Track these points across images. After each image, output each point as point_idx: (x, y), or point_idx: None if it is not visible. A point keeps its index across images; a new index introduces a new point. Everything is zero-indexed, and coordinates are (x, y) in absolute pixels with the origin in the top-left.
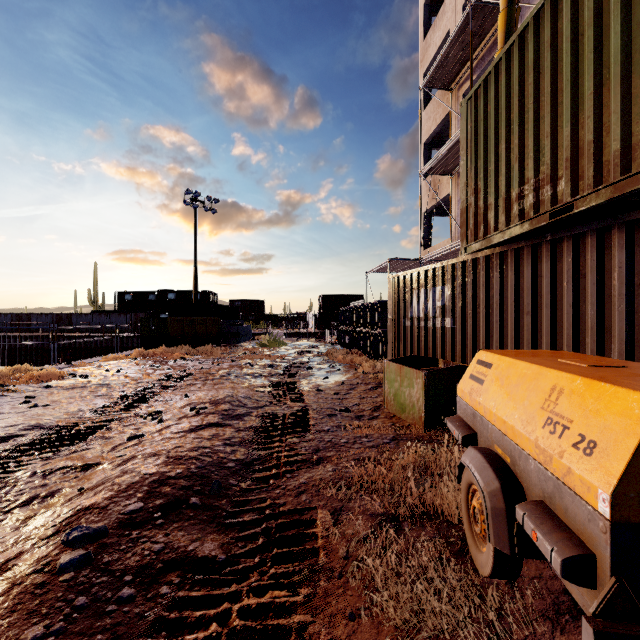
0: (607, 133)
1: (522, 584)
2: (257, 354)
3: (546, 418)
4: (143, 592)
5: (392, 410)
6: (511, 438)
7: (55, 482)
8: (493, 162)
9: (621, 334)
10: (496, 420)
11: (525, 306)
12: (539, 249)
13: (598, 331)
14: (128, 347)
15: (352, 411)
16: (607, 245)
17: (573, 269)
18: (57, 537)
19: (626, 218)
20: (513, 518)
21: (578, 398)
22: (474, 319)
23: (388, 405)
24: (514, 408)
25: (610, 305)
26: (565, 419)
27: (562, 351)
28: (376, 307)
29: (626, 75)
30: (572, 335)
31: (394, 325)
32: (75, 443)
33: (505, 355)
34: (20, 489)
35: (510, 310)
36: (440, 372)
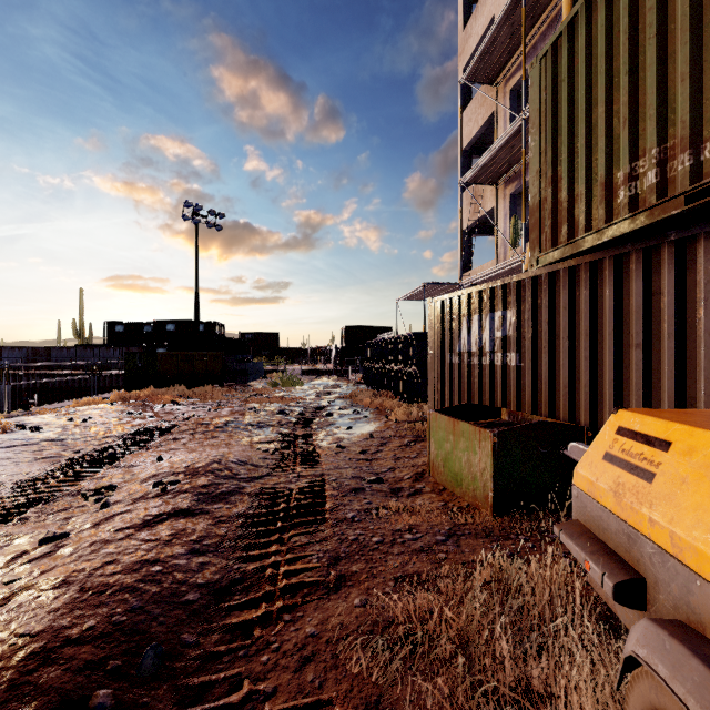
0: None
1: None
2: (266, 396)
3: None
4: None
5: (441, 480)
6: None
7: None
8: (584, 135)
9: None
10: None
11: (632, 336)
12: (655, 254)
13: None
14: (118, 387)
15: (385, 481)
16: None
17: None
18: None
19: None
20: None
21: None
22: (551, 354)
23: (435, 472)
24: None
25: None
26: None
27: None
28: (410, 340)
29: None
30: None
31: (436, 362)
32: None
33: (702, 426)
34: None
35: (608, 342)
36: (515, 431)
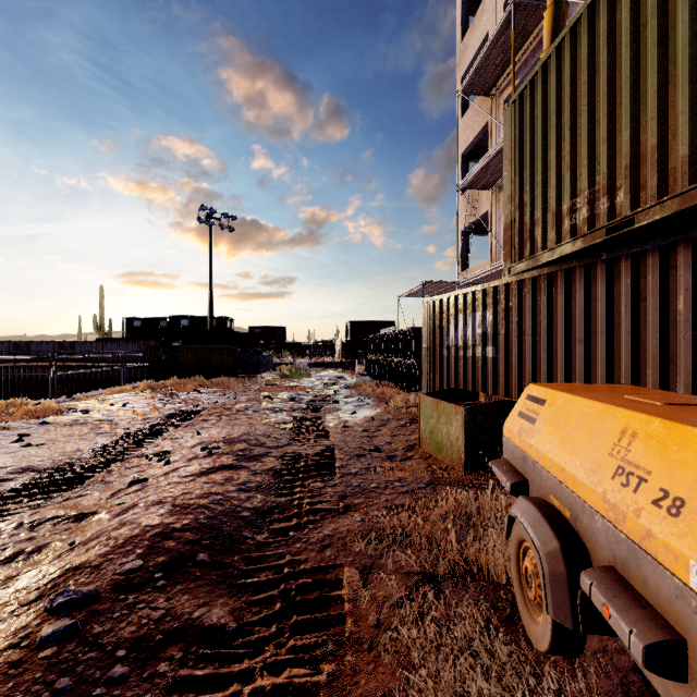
0: (673, 137)
1: (583, 659)
2: (278, 386)
3: (616, 467)
4: (138, 671)
5: (428, 450)
6: (571, 489)
7: (44, 535)
8: (541, 172)
9: (688, 365)
10: (552, 466)
11: (577, 333)
12: (593, 269)
13: (661, 362)
14: (137, 378)
15: (383, 451)
16: (671, 264)
17: (632, 292)
18: (40, 603)
19: (694, 234)
20: (576, 585)
21: (657, 444)
22: (519, 348)
23: (423, 444)
24: (574, 453)
25: (675, 332)
26: (641, 469)
27: (624, 385)
28: (409, 334)
29: (696, 70)
30: (631, 366)
31: (429, 354)
32: (70, 488)
33: (561, 390)
34: (3, 543)
35: (560, 338)
36: (482, 408)
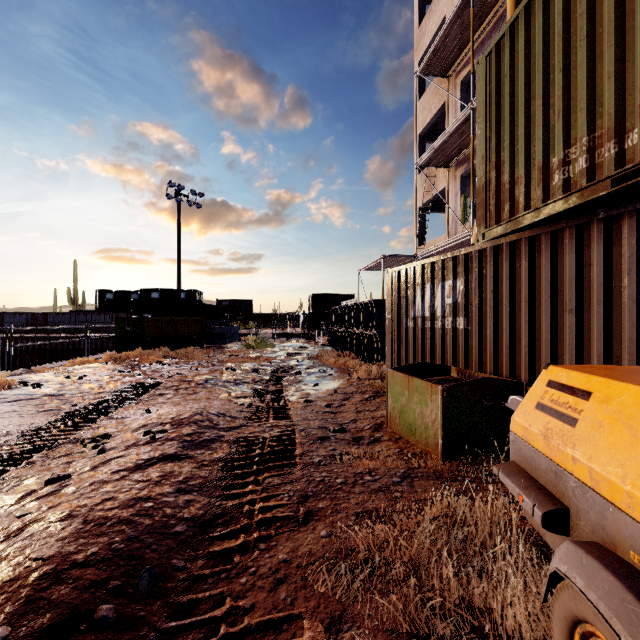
0: None
1: None
2: (242, 357)
3: None
4: None
5: (397, 430)
6: None
7: None
8: (523, 125)
9: None
10: (636, 507)
11: (566, 302)
12: (586, 230)
13: None
14: (108, 348)
15: (348, 431)
16: None
17: (638, 254)
18: None
19: None
20: None
21: None
22: (495, 319)
23: (392, 423)
24: None
25: None
26: None
27: None
28: (370, 306)
29: None
30: (637, 340)
31: (394, 326)
32: None
33: (617, 379)
34: None
35: (545, 308)
36: (462, 386)
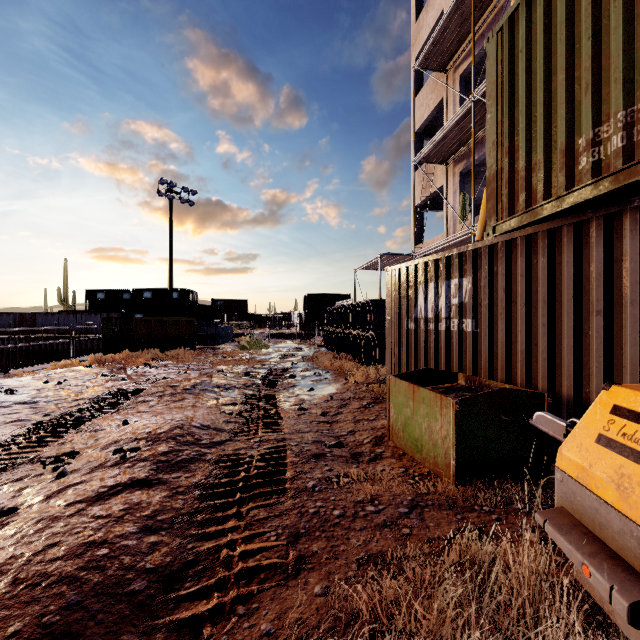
0: None
1: None
2: (234, 359)
3: None
4: None
5: (400, 444)
6: None
7: None
8: (542, 103)
9: None
10: None
11: (592, 303)
12: (617, 221)
13: None
14: (99, 349)
15: (346, 445)
16: None
17: None
18: None
19: None
20: None
21: None
22: (507, 321)
23: (394, 436)
24: None
25: None
26: None
27: None
28: (368, 306)
29: None
30: None
31: (393, 327)
32: None
33: None
34: None
35: (567, 309)
36: (477, 399)
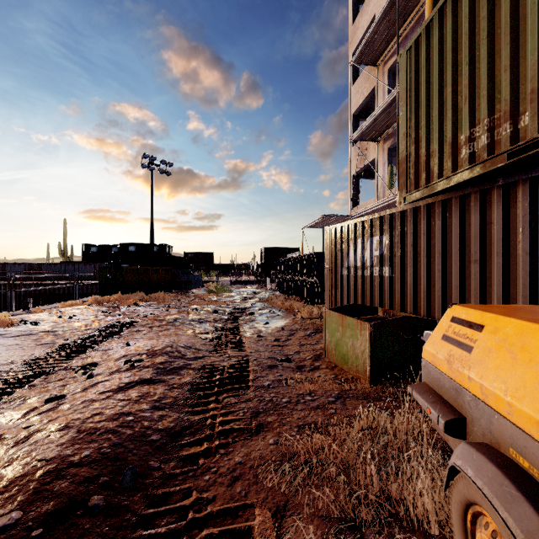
0: None
1: None
2: (204, 300)
3: None
4: None
5: (333, 360)
6: None
7: None
8: (437, 108)
9: None
10: (514, 413)
11: (472, 254)
12: (488, 195)
13: None
14: (93, 293)
15: (293, 360)
16: None
17: (530, 214)
18: None
19: None
20: None
21: None
22: (414, 268)
23: (329, 354)
24: None
25: None
26: None
27: None
28: (312, 257)
29: None
30: (529, 285)
31: (331, 274)
32: None
33: (504, 314)
34: None
35: (455, 259)
36: (386, 323)
